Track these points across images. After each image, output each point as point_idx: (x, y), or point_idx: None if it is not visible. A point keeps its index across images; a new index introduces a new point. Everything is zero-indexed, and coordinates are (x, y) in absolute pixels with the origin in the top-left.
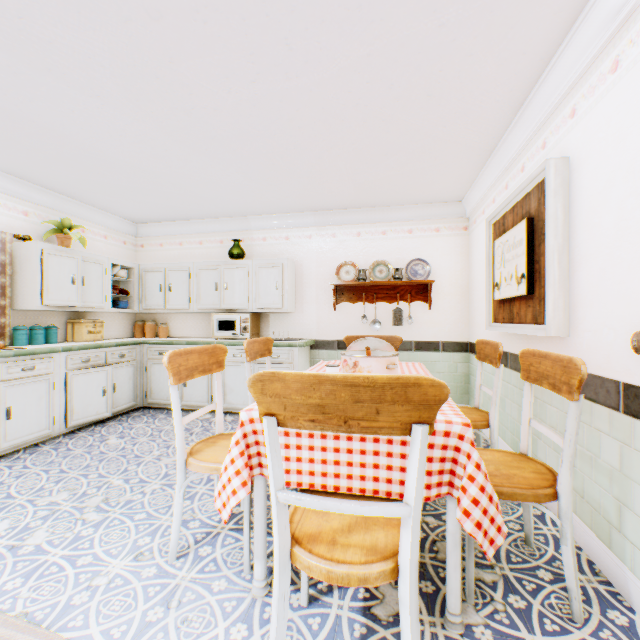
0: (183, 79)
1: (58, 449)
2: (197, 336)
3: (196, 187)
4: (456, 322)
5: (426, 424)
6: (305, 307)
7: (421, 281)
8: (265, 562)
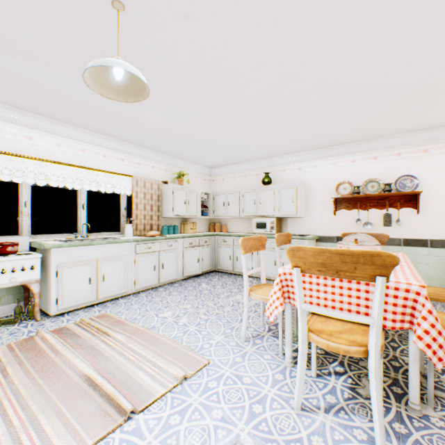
0: (244, 96)
1: (181, 286)
2: (243, 232)
3: (244, 145)
4: (444, 224)
5: (384, 277)
6: (312, 213)
7: (408, 192)
8: (291, 349)
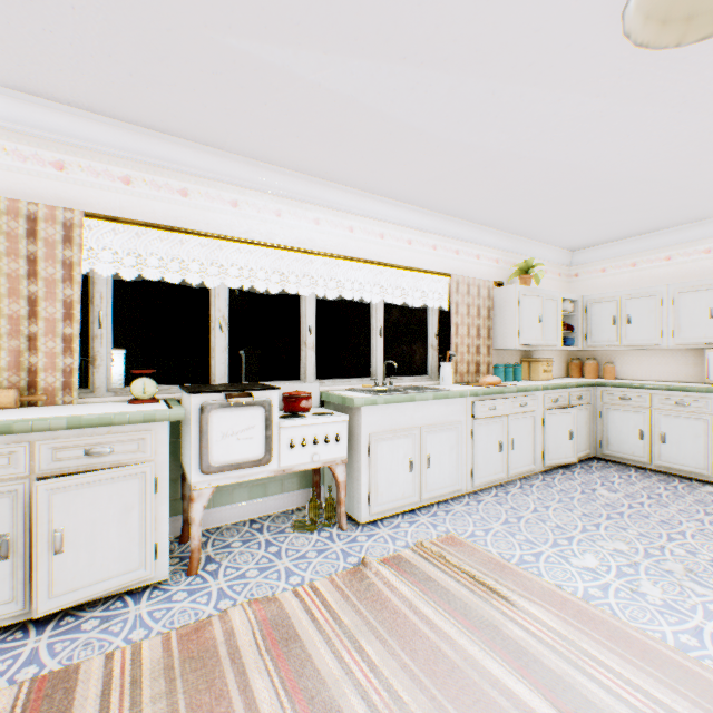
0: None
1: (550, 487)
2: (660, 379)
3: (712, 182)
4: None
5: None
6: None
7: None
8: None
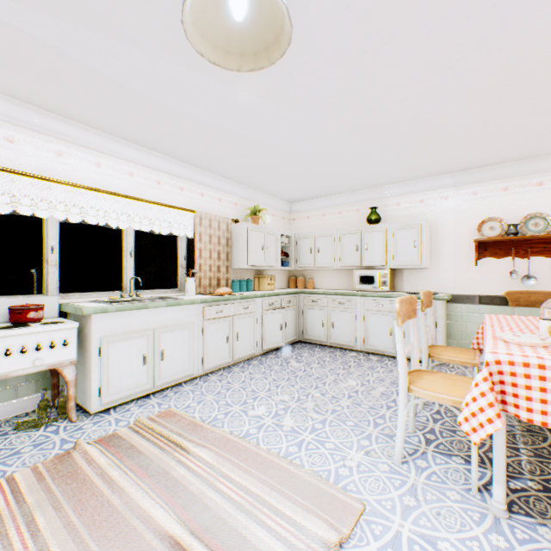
0: (384, 84)
1: (262, 364)
2: (336, 288)
3: (350, 168)
4: None
5: None
6: (440, 263)
7: None
8: (504, 488)
